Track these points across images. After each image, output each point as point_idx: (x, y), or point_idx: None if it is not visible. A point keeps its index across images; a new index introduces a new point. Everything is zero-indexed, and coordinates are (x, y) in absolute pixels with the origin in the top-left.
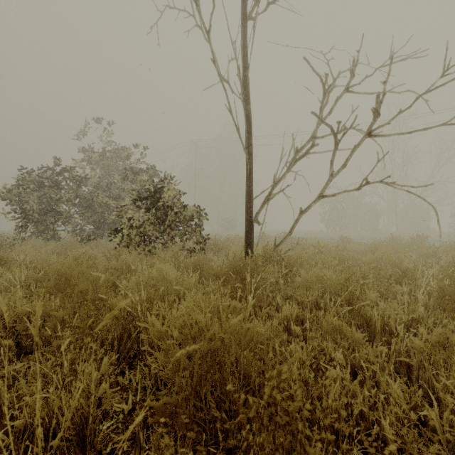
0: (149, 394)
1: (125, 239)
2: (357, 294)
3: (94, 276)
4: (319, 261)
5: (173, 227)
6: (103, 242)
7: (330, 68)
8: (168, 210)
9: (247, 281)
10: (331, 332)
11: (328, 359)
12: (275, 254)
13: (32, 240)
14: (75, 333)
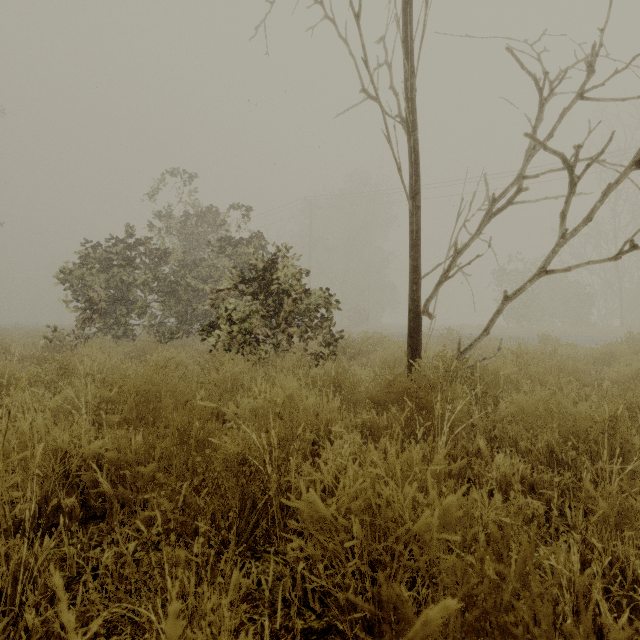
0: (294, 615)
1: (224, 339)
2: (636, 443)
3: (195, 402)
4: (536, 378)
5: (289, 321)
6: (190, 341)
7: (542, 66)
8: (282, 296)
9: (435, 414)
10: (616, 519)
11: (631, 579)
12: (460, 366)
13: (99, 339)
14: (167, 494)
